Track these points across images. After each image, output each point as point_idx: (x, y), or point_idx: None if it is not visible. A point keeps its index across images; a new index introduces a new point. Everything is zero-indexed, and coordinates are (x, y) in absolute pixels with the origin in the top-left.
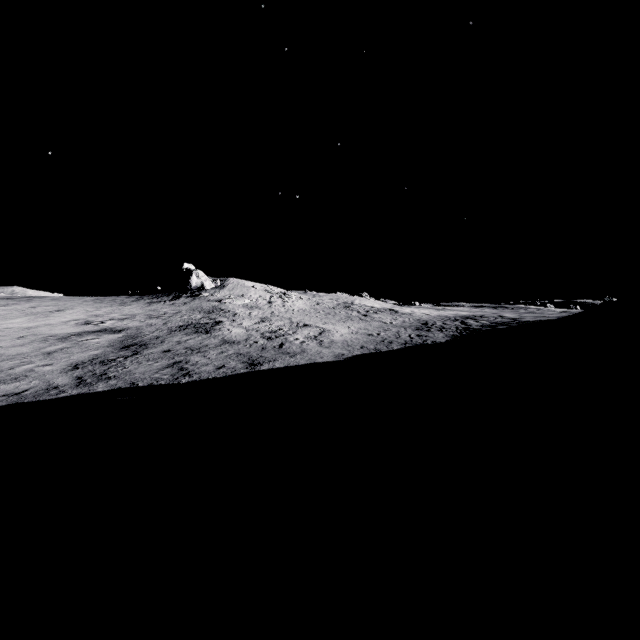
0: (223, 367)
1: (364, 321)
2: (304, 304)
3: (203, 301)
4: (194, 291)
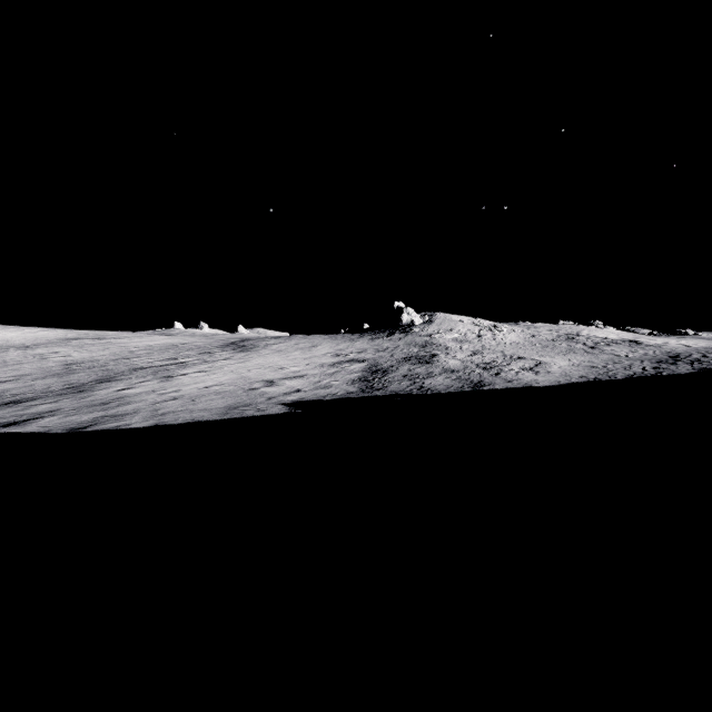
0: (453, 387)
1: (590, 354)
2: (517, 337)
3: (415, 336)
4: (405, 327)
